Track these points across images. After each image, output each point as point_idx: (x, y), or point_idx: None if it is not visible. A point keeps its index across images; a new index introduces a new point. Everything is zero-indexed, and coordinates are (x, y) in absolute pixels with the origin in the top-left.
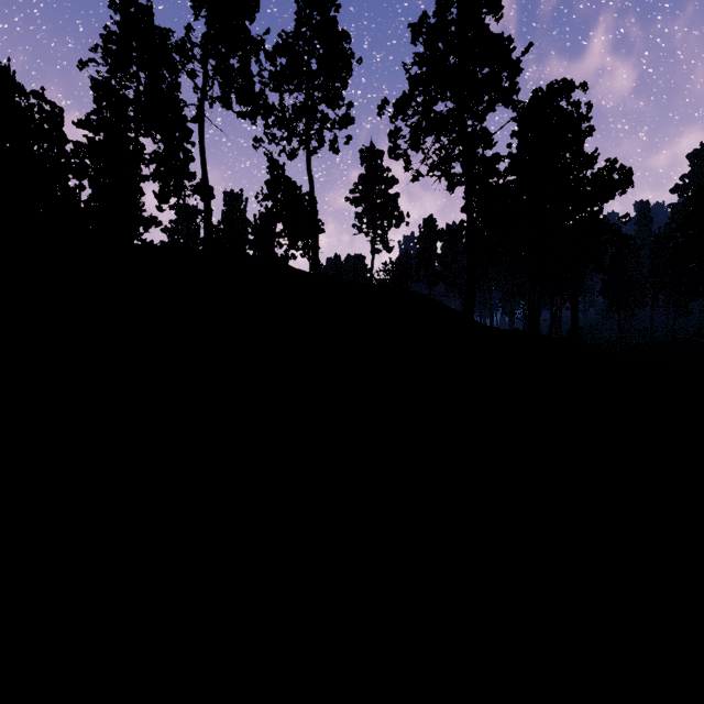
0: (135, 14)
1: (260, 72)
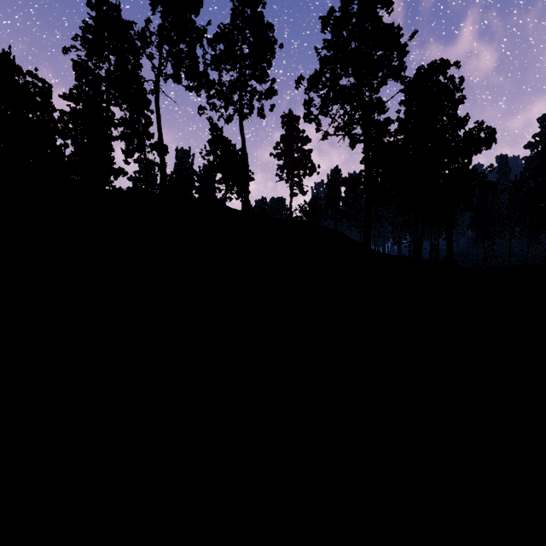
0: (107, 11)
1: (203, 55)
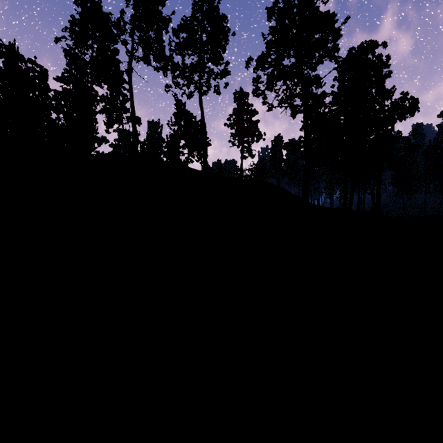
0: (90, 7)
1: (169, 42)
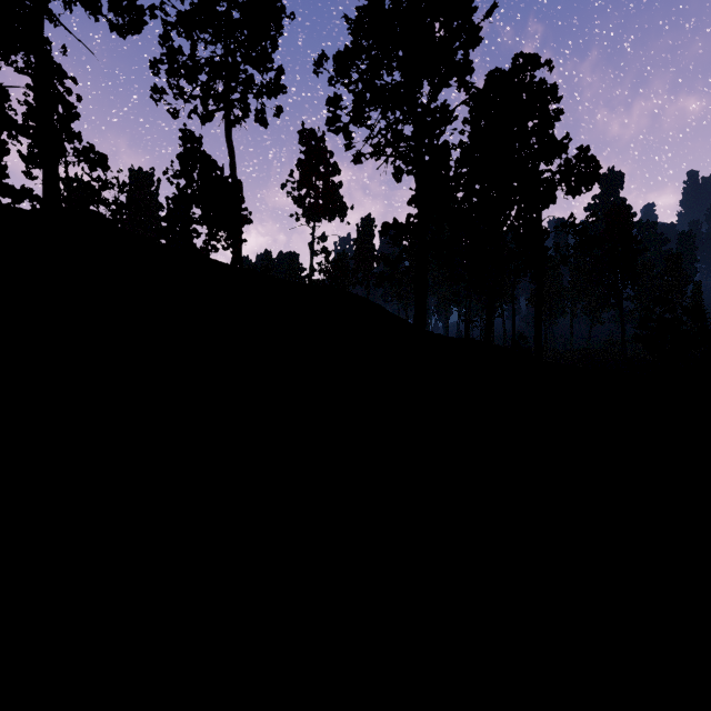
0: None
1: (161, 3)
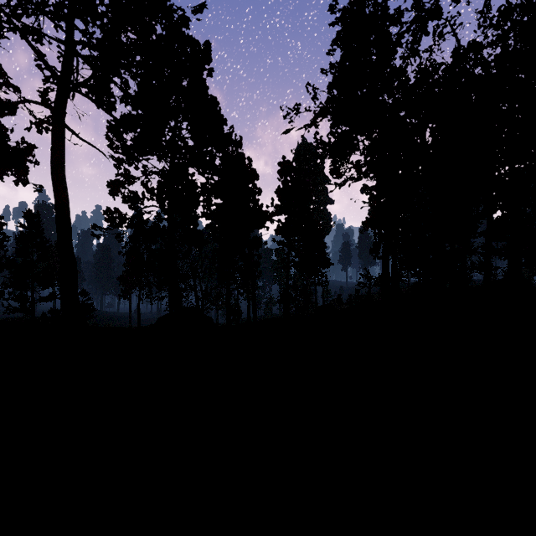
0: None
1: None
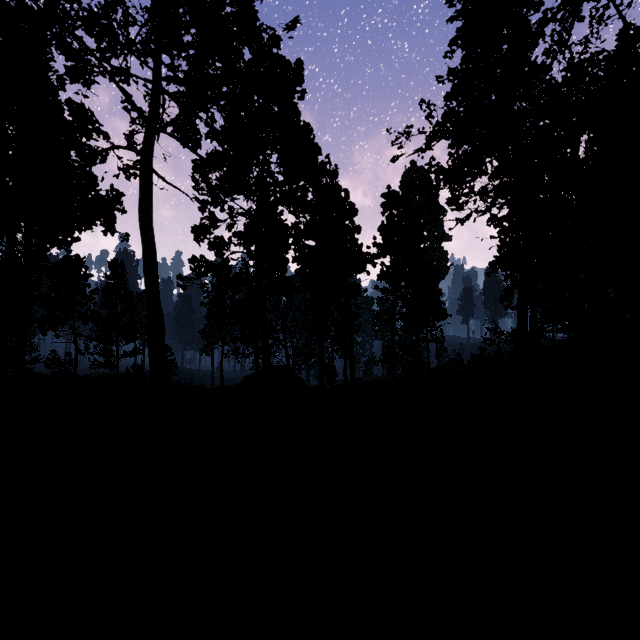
0: None
1: None
